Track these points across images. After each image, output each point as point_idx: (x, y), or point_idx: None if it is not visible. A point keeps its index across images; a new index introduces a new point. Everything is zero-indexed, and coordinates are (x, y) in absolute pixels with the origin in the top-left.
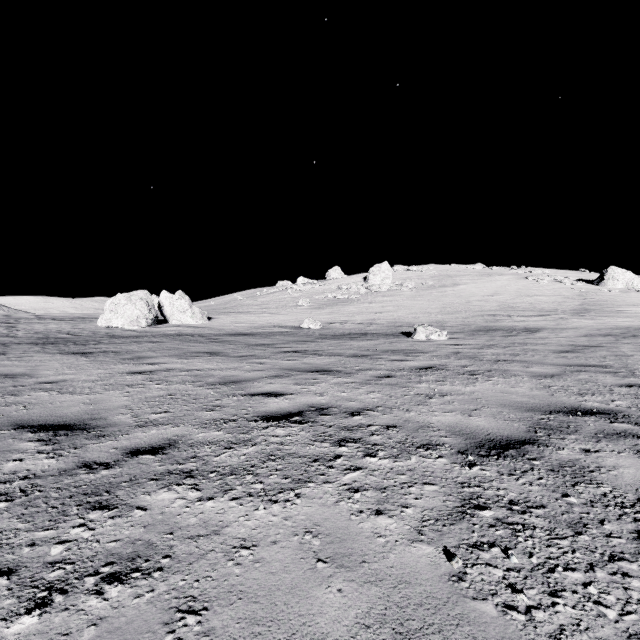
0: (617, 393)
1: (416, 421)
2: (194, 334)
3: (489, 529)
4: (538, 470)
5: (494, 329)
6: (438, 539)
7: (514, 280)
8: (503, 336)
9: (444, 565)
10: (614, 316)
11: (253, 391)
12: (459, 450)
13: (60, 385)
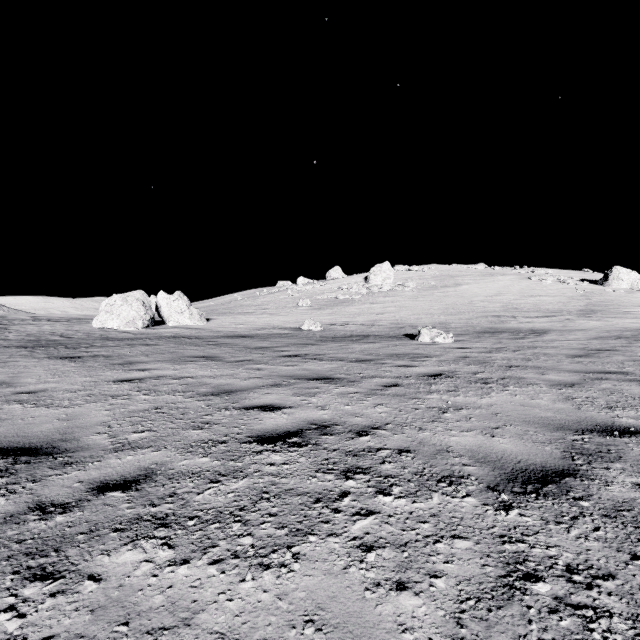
0: None
1: (432, 443)
2: (191, 336)
3: (550, 617)
4: (590, 516)
5: (500, 331)
6: (485, 635)
7: (517, 280)
8: (510, 338)
9: None
10: (622, 317)
11: (248, 403)
12: (488, 485)
13: (38, 396)
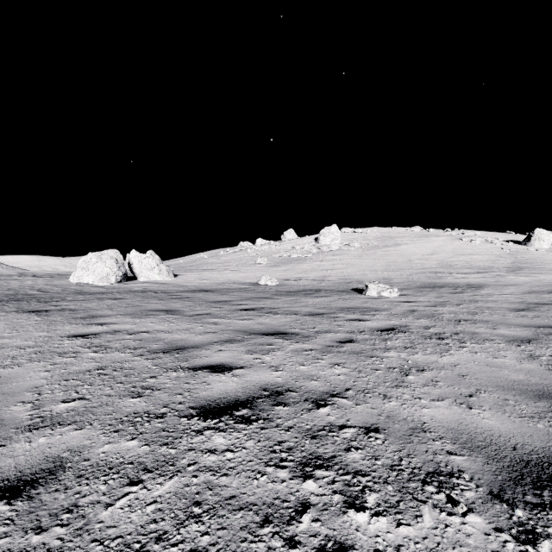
0: None
1: (403, 418)
2: (158, 290)
3: None
4: None
5: (439, 286)
6: None
7: (449, 241)
8: (450, 293)
9: None
10: (547, 273)
11: (198, 363)
12: (490, 490)
13: None
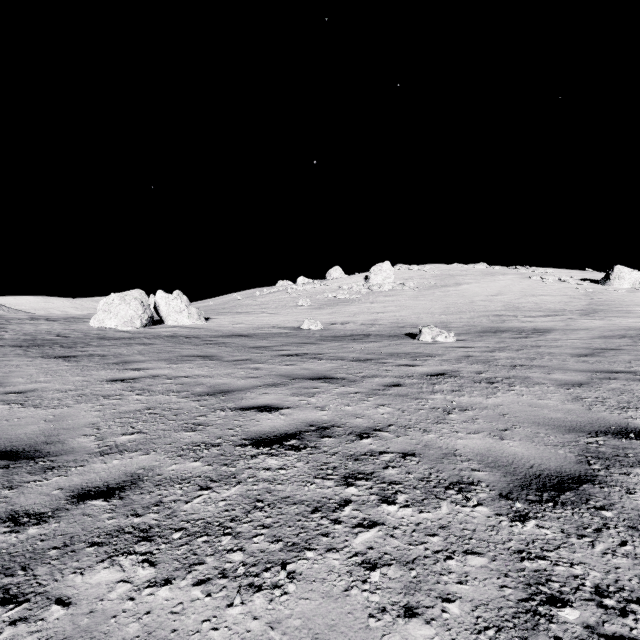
0: None
1: (438, 446)
2: (189, 335)
3: None
4: (615, 528)
5: (502, 330)
6: None
7: (518, 280)
8: (513, 338)
9: None
10: (624, 316)
11: (244, 404)
12: (501, 492)
13: (27, 396)
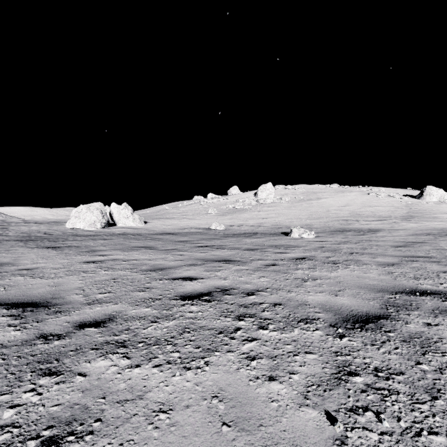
0: (443, 278)
1: (296, 300)
2: (134, 233)
3: (361, 394)
4: (394, 341)
5: (347, 230)
6: (321, 403)
7: (360, 195)
8: (354, 235)
9: (328, 429)
10: (431, 221)
11: (174, 276)
12: (330, 324)
13: (33, 271)
